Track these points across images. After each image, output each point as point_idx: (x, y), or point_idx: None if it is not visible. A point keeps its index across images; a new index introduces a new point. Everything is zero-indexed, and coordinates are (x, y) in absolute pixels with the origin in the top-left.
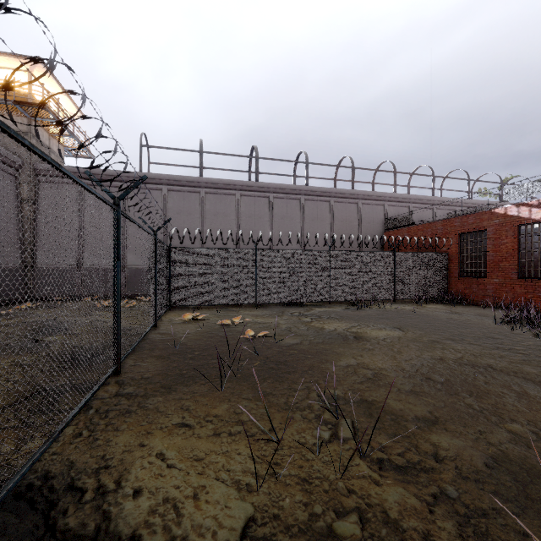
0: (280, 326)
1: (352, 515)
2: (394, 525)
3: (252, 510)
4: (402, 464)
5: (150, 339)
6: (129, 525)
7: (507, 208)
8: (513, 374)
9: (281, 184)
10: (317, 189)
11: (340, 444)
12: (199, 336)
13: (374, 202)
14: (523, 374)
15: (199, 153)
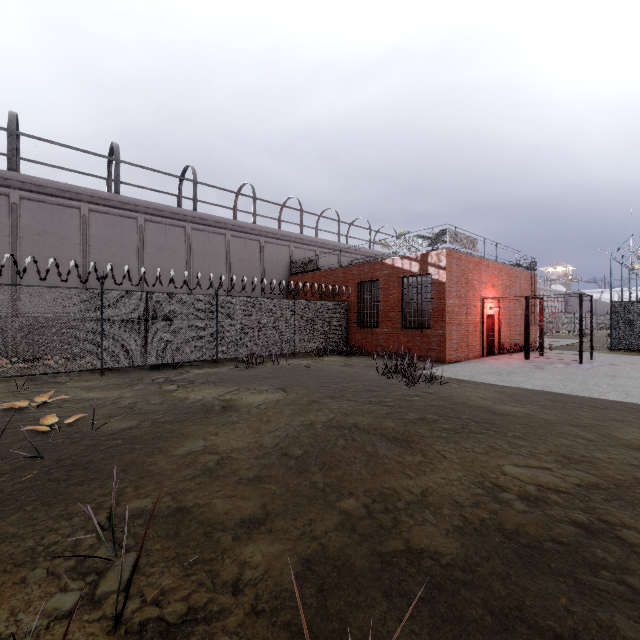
0: (120, 402)
1: None
2: None
3: None
4: (178, 619)
5: None
6: None
7: (394, 260)
8: (373, 431)
9: (157, 204)
10: (209, 217)
11: (87, 613)
12: None
13: (278, 241)
14: (382, 431)
15: (8, 132)
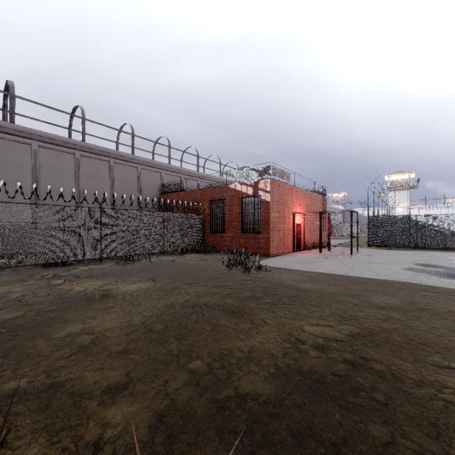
0: (9, 296)
1: None
2: None
3: None
4: None
5: None
6: None
7: (236, 185)
8: (218, 307)
9: (50, 133)
10: (95, 147)
11: None
12: None
13: (152, 169)
14: (224, 307)
15: None
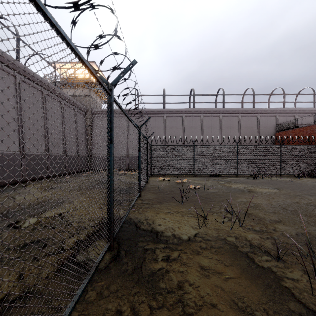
0: (207, 185)
1: (233, 237)
2: (248, 240)
3: (197, 231)
4: (257, 230)
5: (147, 186)
6: (160, 229)
7: None
8: None
9: (208, 108)
10: (230, 110)
11: (232, 222)
12: (168, 186)
13: (268, 114)
14: None
15: (163, 96)
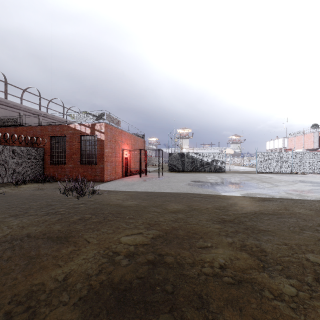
0: None
1: None
2: None
3: None
4: None
5: None
6: None
7: (76, 125)
8: (42, 236)
9: None
10: None
11: None
12: None
13: None
14: (50, 234)
15: None
